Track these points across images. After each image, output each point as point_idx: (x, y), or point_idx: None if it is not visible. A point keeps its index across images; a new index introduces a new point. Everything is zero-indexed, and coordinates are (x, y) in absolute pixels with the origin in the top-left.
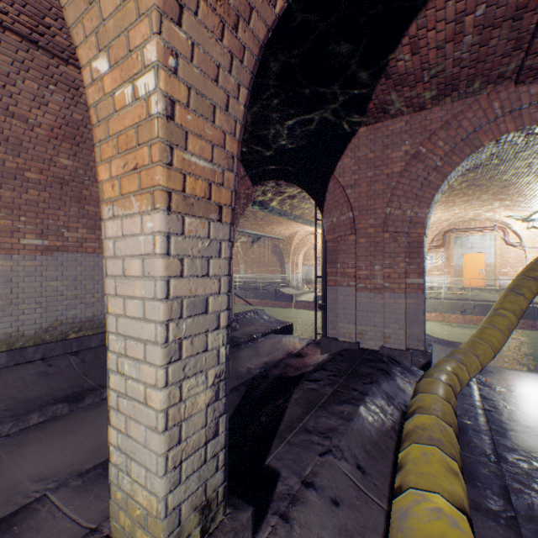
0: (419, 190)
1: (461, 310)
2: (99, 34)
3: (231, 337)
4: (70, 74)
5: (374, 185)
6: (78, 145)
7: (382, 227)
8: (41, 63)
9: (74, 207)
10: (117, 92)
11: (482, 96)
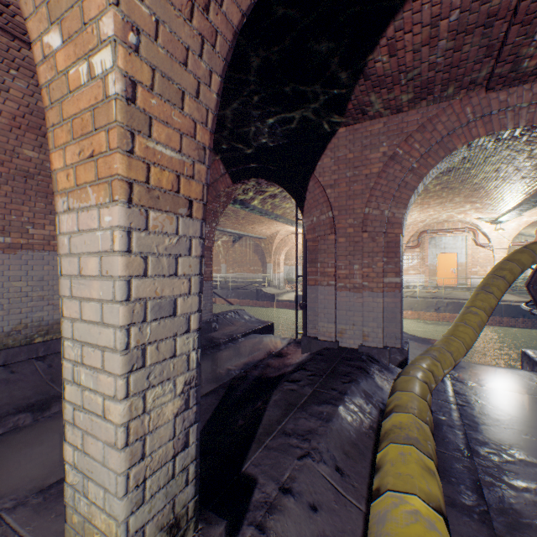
0: (396, 191)
1: (435, 308)
2: (50, 5)
3: (211, 338)
4: (33, 59)
5: (353, 185)
6: (44, 135)
7: (360, 227)
8: (0, 45)
9: (40, 202)
10: (71, 70)
11: (455, 101)
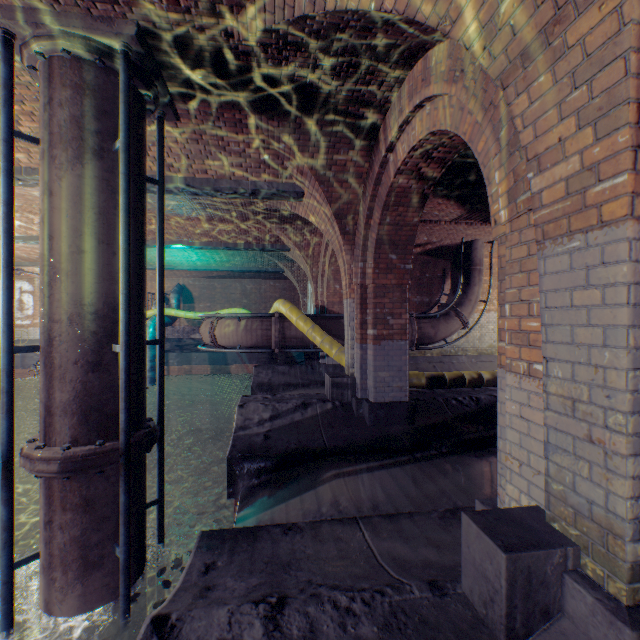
0: None
1: None
2: None
3: None
4: None
5: None
6: None
7: None
8: None
9: None
10: None
11: None
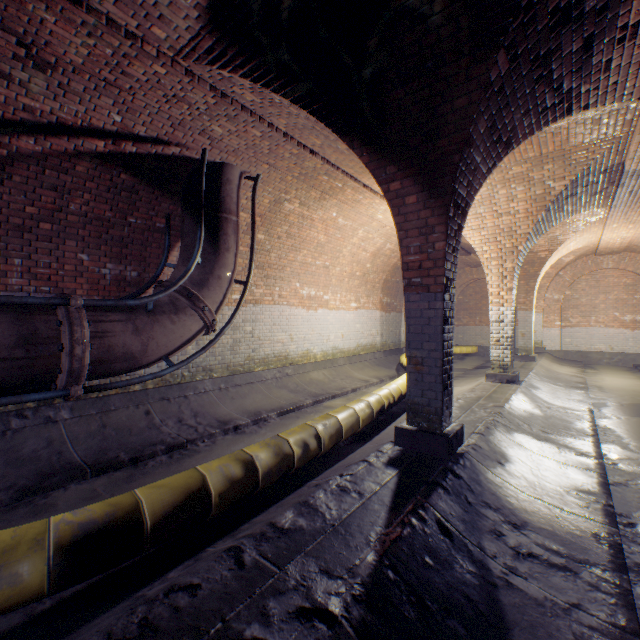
0: None
1: None
2: None
3: None
4: None
5: None
6: None
7: None
8: None
9: None
10: None
11: None
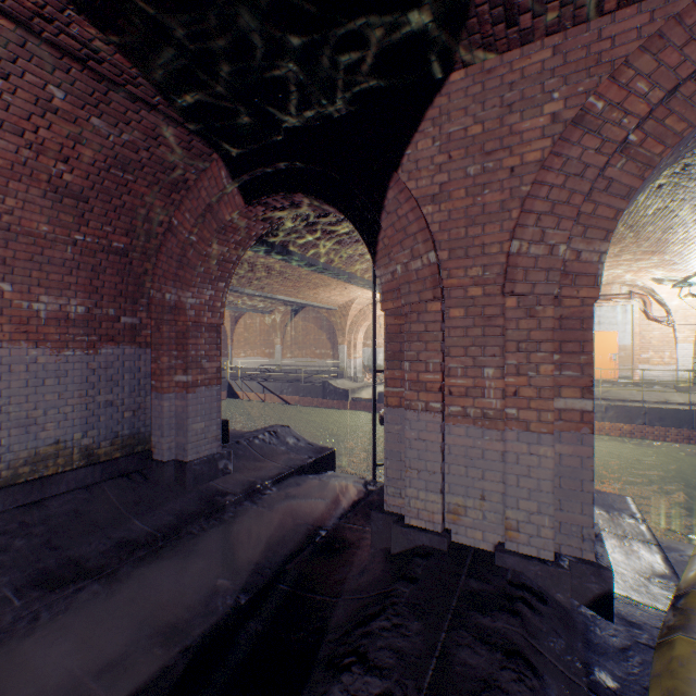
0: (584, 200)
1: None
2: None
3: (211, 492)
4: None
5: (482, 193)
6: None
7: (499, 284)
8: None
9: None
10: None
11: None
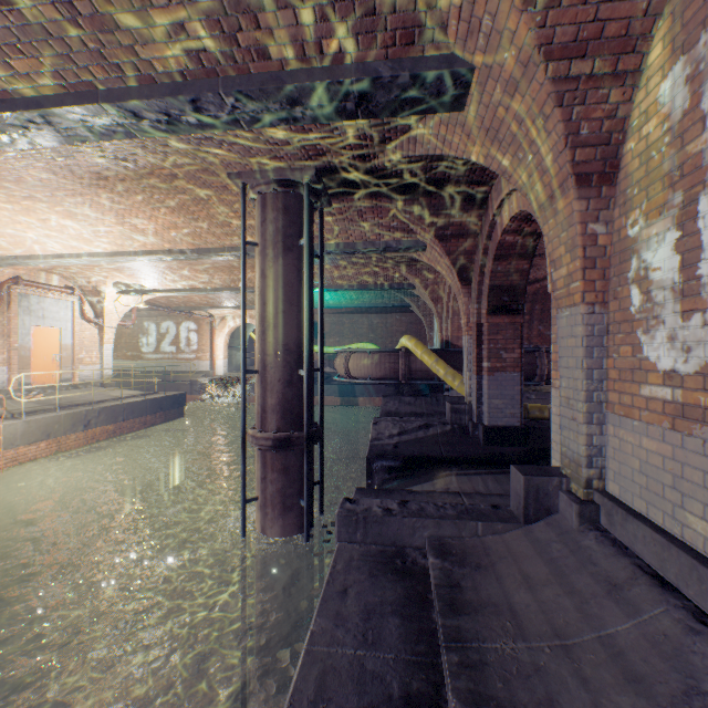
0: None
1: (86, 423)
2: None
3: None
4: None
5: None
6: None
7: None
8: None
9: None
10: None
11: None
